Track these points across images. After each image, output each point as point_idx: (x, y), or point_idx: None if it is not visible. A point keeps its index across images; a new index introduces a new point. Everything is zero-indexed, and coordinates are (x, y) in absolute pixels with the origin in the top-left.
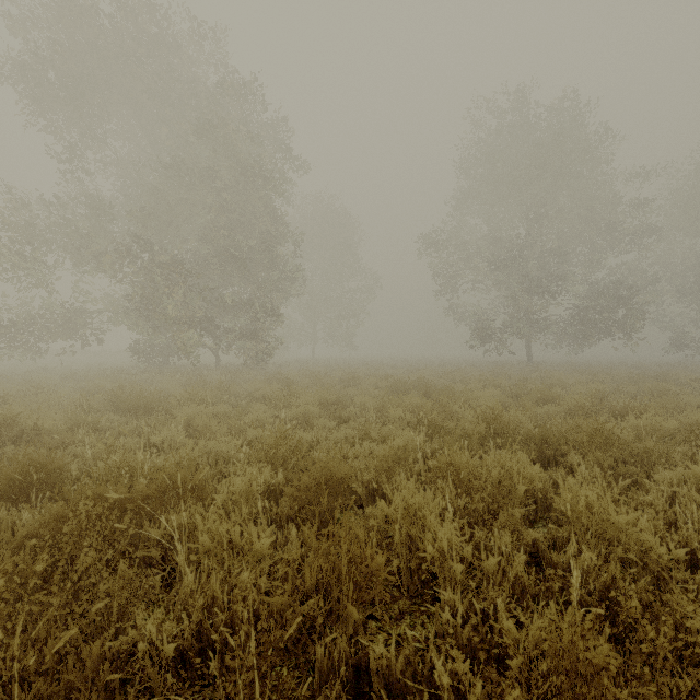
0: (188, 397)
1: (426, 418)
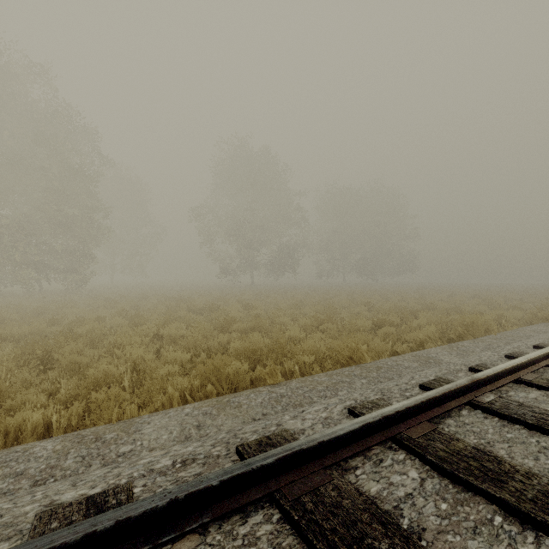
0: (63, 306)
1: (170, 307)
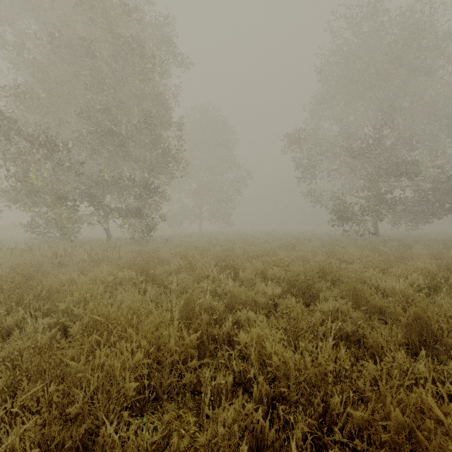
0: None
1: None
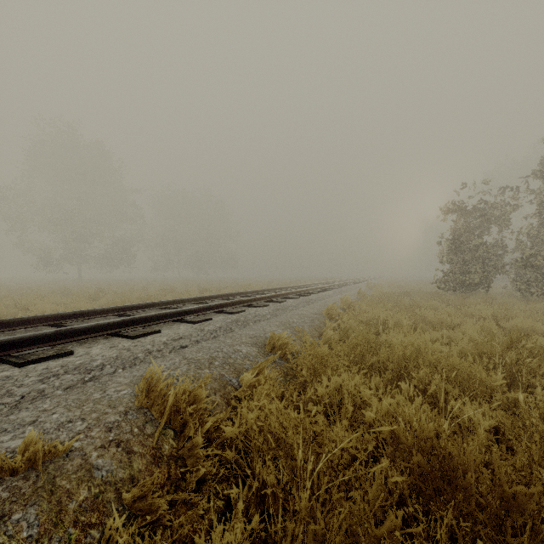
0: None
1: (13, 293)
